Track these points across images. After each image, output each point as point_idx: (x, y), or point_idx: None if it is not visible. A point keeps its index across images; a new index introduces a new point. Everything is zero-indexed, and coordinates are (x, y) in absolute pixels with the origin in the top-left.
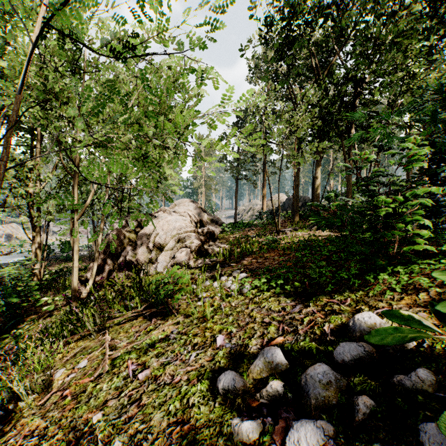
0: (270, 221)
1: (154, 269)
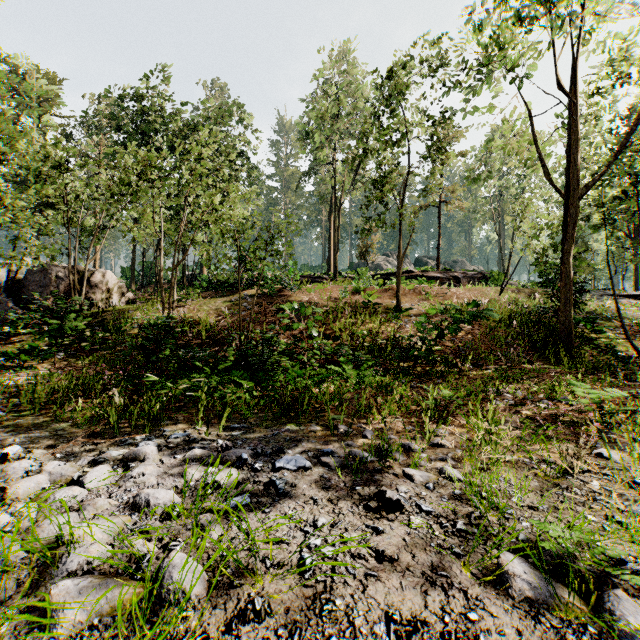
0: None
1: (111, 304)
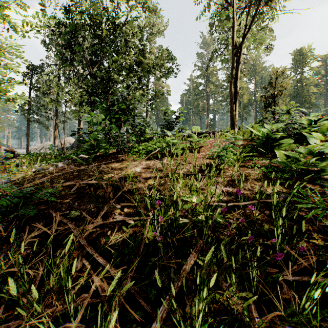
0: (60, 152)
1: None
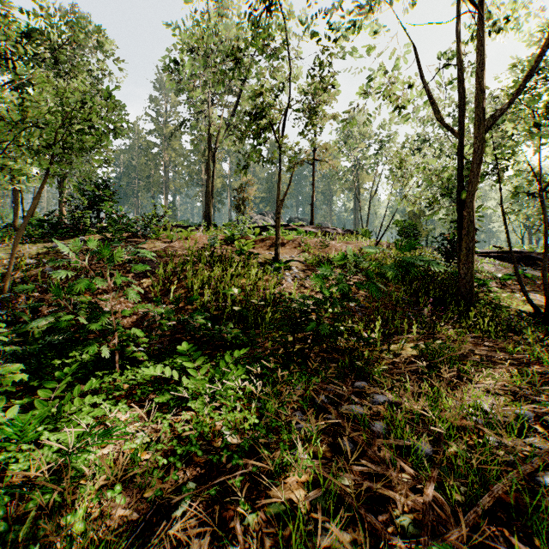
0: None
1: None
